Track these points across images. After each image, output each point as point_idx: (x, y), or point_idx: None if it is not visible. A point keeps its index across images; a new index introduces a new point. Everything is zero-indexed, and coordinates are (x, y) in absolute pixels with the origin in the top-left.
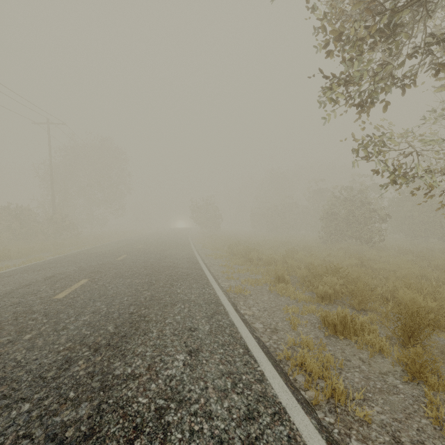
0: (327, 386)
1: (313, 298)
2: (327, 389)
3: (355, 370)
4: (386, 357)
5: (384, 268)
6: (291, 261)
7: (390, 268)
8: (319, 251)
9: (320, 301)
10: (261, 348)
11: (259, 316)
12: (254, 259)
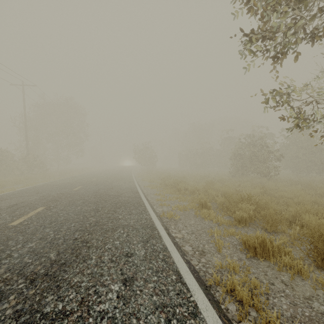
0: (262, 321)
1: (231, 221)
2: (262, 323)
3: (281, 295)
4: (305, 280)
5: (283, 195)
6: (211, 190)
7: (288, 195)
8: (230, 182)
9: (238, 224)
10: (192, 273)
11: (188, 239)
12: (182, 189)
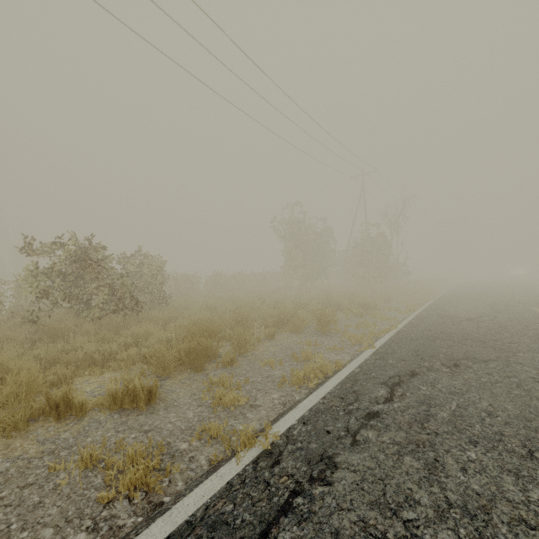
0: None
1: None
2: None
3: None
4: None
5: None
6: None
7: None
8: None
9: None
10: None
11: None
12: None
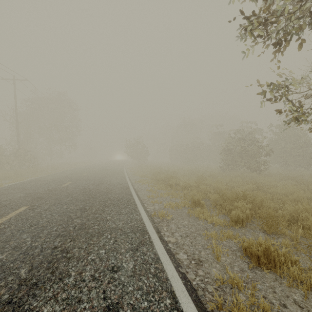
0: None
1: (227, 221)
2: None
3: None
4: None
5: (276, 191)
6: (203, 186)
7: (281, 191)
8: (221, 177)
9: (234, 225)
10: (189, 294)
11: (182, 244)
12: (173, 185)
